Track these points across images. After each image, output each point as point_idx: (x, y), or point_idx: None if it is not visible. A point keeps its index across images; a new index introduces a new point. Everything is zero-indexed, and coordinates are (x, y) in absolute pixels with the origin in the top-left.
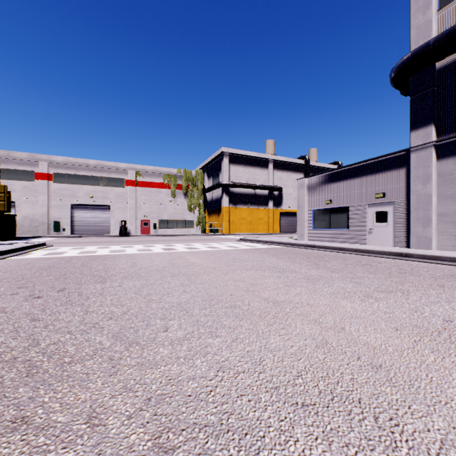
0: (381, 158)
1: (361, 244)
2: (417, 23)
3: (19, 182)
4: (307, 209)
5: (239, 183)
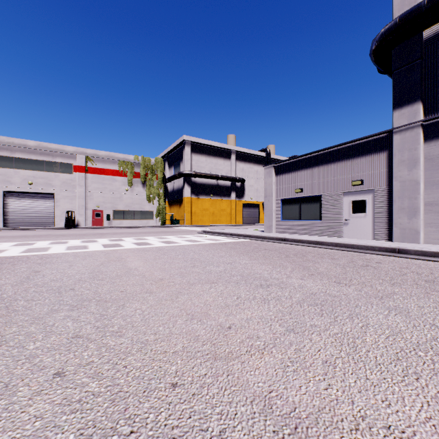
0: (359, 141)
1: (336, 237)
2: None
3: None
4: (275, 199)
5: (201, 173)
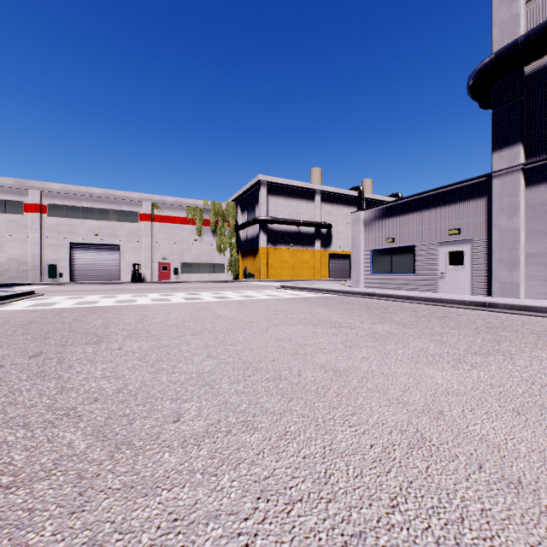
0: (456, 186)
1: (431, 292)
2: (500, 19)
3: (4, 215)
4: (364, 249)
5: (279, 218)
